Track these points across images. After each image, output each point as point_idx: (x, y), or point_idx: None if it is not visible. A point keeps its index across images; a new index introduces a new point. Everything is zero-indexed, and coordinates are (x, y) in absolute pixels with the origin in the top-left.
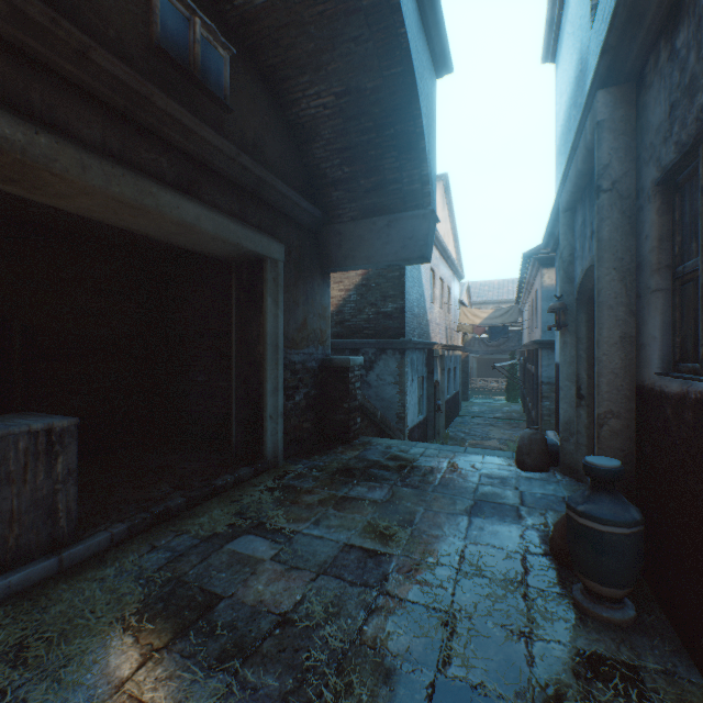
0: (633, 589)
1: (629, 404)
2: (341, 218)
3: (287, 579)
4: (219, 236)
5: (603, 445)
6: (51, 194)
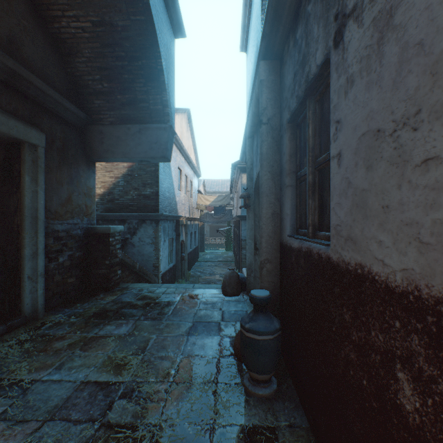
0: (277, 367)
1: (277, 254)
2: (102, 121)
3: (7, 438)
4: None
5: (263, 280)
6: None
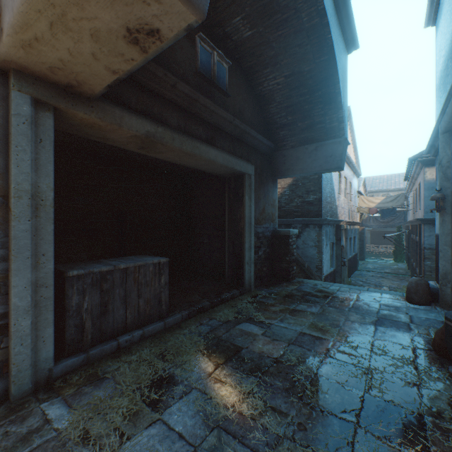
0: None
1: None
2: (285, 146)
3: (273, 344)
4: (224, 165)
5: None
6: (156, 152)
